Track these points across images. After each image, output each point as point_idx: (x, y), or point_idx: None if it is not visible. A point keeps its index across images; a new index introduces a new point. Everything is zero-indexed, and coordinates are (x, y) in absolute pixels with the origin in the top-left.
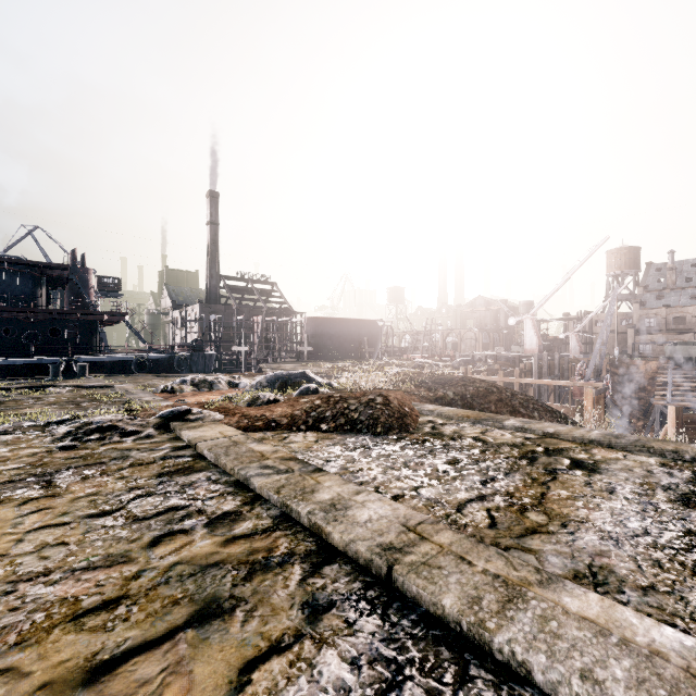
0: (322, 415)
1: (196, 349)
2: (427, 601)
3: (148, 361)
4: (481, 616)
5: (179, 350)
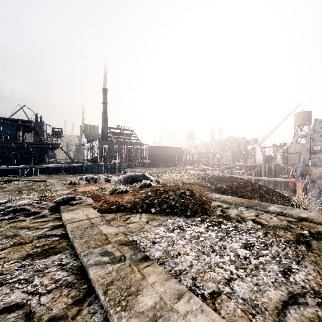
0: (152, 202)
1: (94, 161)
2: None
3: (70, 167)
4: None
5: (86, 162)
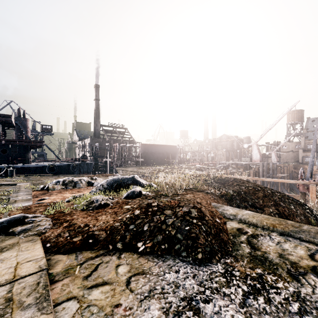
0: (140, 229)
1: (83, 160)
2: None
3: (55, 167)
4: None
5: (73, 161)
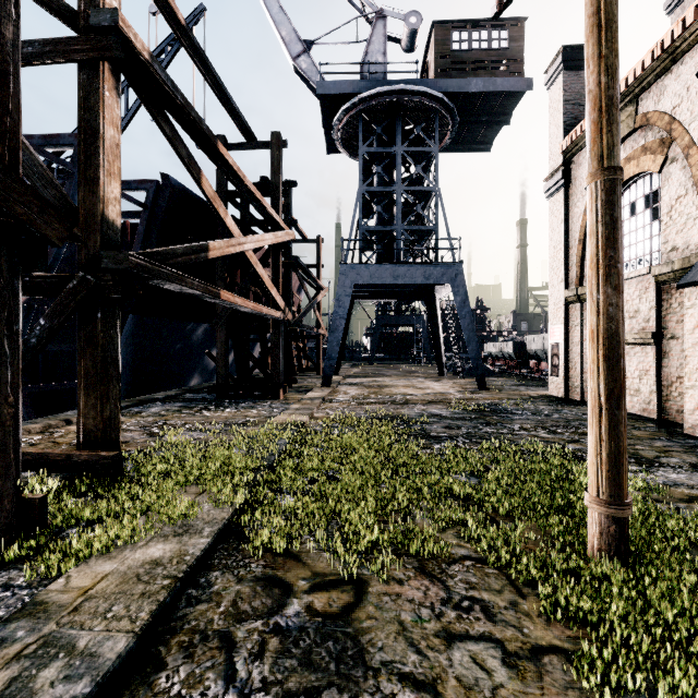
0: None
1: None
2: None
3: None
4: None
5: None
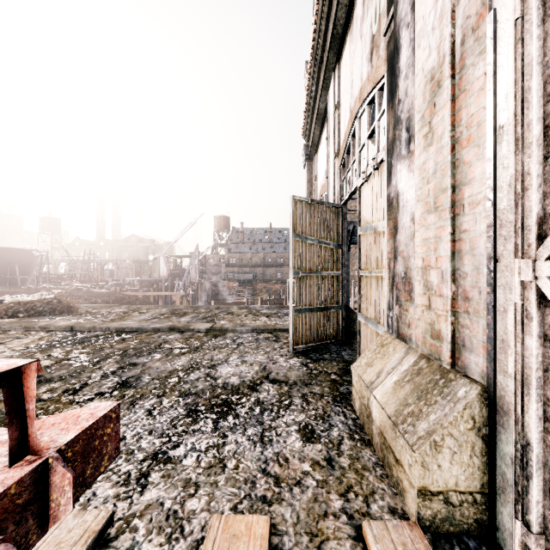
0: (17, 311)
1: None
2: (82, 328)
3: None
4: (94, 326)
5: None
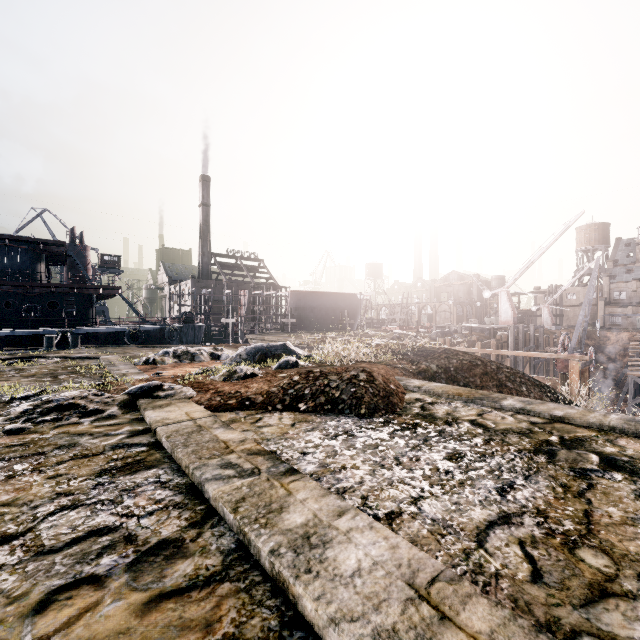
0: (300, 393)
1: (186, 321)
2: None
3: (140, 332)
4: None
5: (170, 322)
